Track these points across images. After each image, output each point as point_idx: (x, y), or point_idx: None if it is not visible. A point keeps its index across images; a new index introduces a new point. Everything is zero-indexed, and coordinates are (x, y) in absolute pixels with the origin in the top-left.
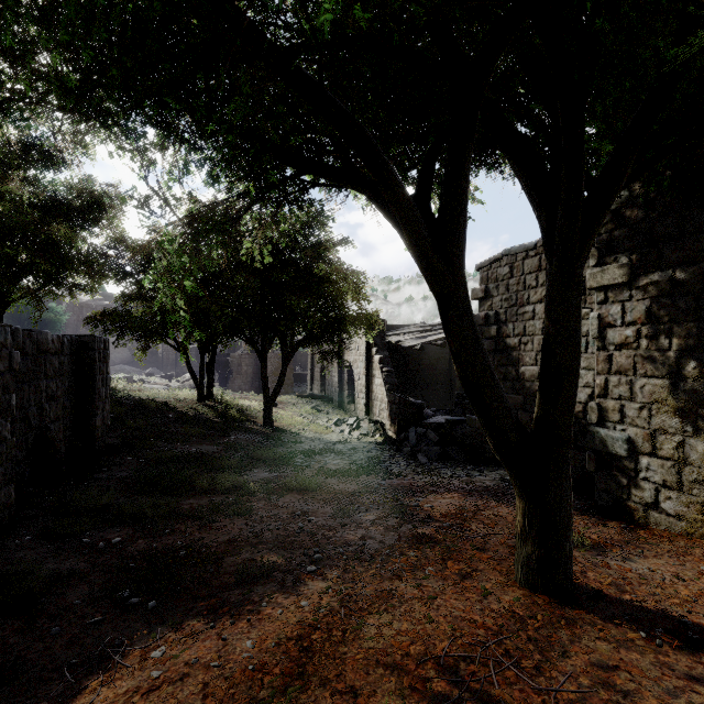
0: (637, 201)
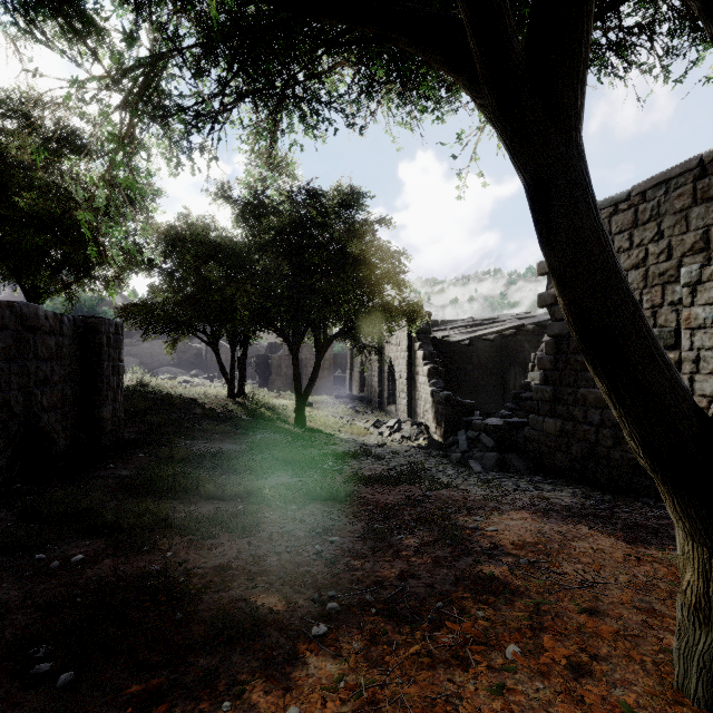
0: None
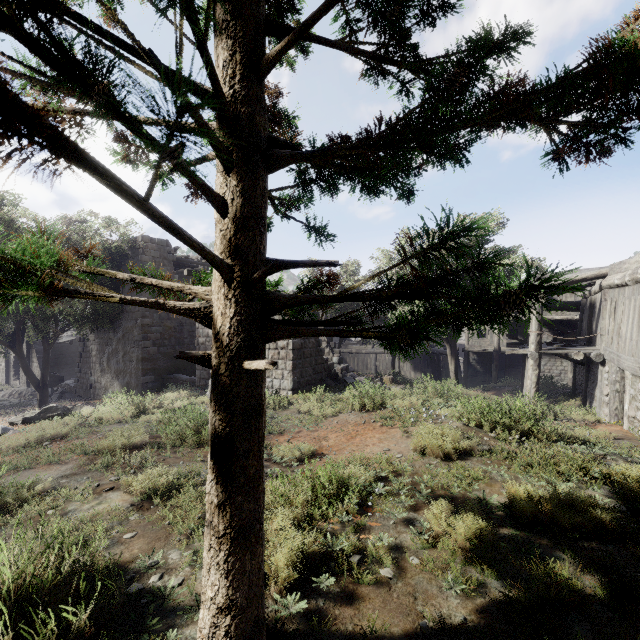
0: None
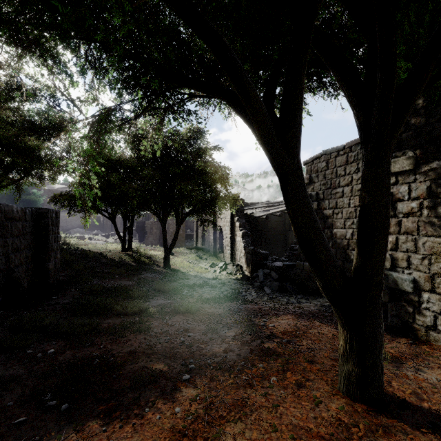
0: (420, 112)
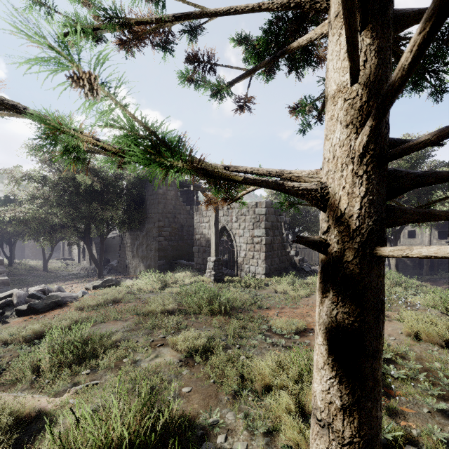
0: None
